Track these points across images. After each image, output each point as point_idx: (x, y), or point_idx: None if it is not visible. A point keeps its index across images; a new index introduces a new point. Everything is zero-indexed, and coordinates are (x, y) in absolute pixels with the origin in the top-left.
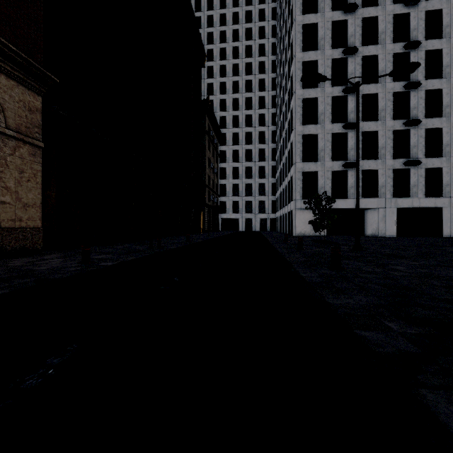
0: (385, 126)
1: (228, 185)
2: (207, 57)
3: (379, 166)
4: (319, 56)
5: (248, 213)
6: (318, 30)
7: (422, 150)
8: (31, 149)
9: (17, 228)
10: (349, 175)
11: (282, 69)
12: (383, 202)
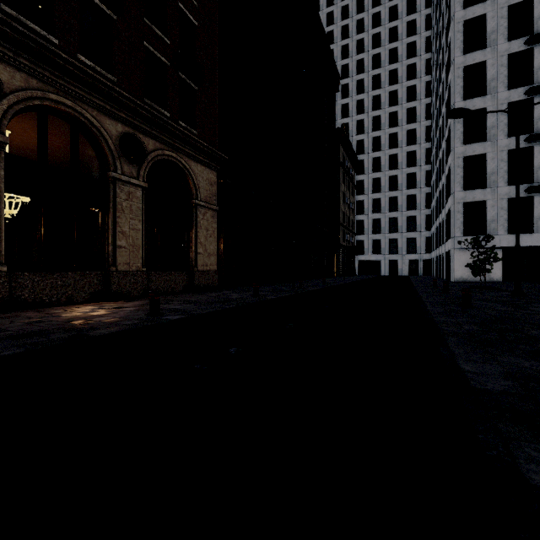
0: None
1: (367, 220)
2: (341, 75)
3: None
4: (488, 55)
5: (393, 253)
6: (487, 23)
7: None
8: (212, 213)
9: (205, 271)
10: (536, 202)
11: (439, 73)
12: None
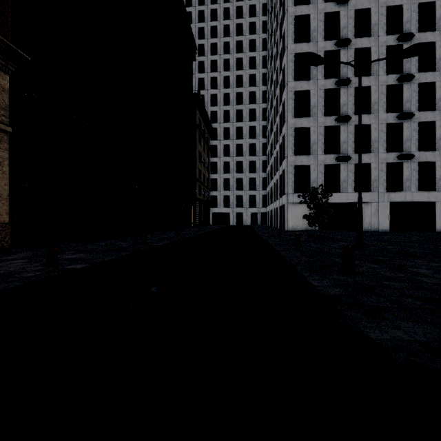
0: (378, 119)
1: (219, 179)
2: (198, 52)
3: (372, 160)
4: (311, 48)
5: (239, 207)
6: (311, 22)
7: (416, 144)
8: None
9: None
10: (341, 168)
11: (273, 63)
12: (376, 196)
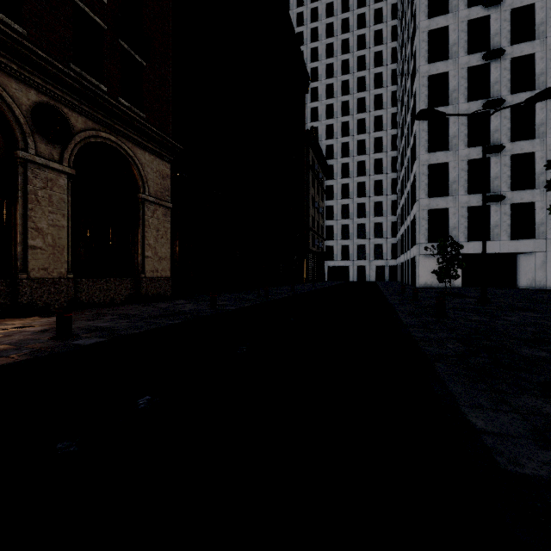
0: (545, 145)
1: (336, 226)
2: (311, 77)
3: (537, 198)
4: (450, 66)
5: (361, 259)
6: (449, 35)
7: None
8: (164, 211)
9: (155, 277)
10: (492, 211)
11: (404, 83)
12: (542, 245)
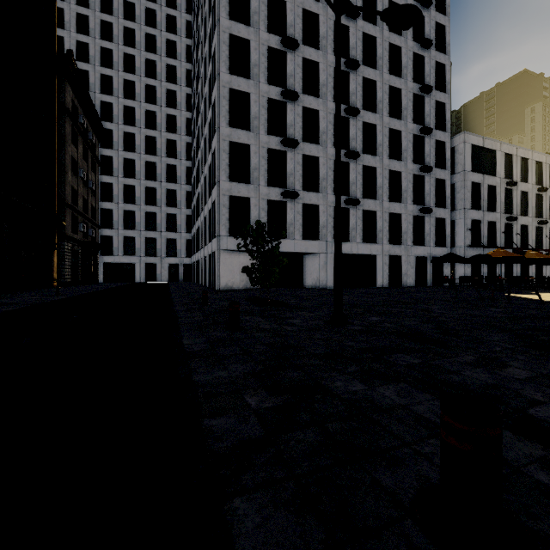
0: (326, 153)
1: (117, 211)
2: None
3: (321, 201)
4: (252, 35)
5: (151, 256)
6: None
7: (360, 189)
8: None
9: None
10: (288, 208)
11: (201, 52)
12: (324, 246)
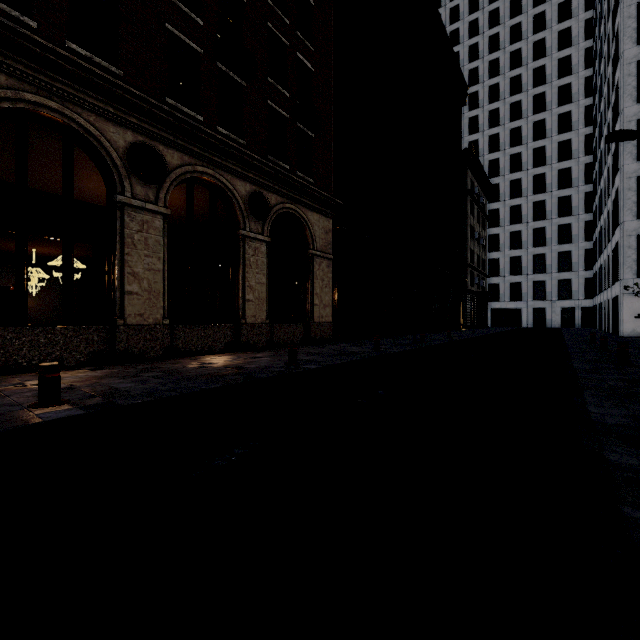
0: None
1: (503, 259)
2: (469, 81)
3: None
4: None
5: (539, 300)
6: None
7: None
8: (327, 262)
9: (321, 323)
10: None
11: (603, 68)
12: None
